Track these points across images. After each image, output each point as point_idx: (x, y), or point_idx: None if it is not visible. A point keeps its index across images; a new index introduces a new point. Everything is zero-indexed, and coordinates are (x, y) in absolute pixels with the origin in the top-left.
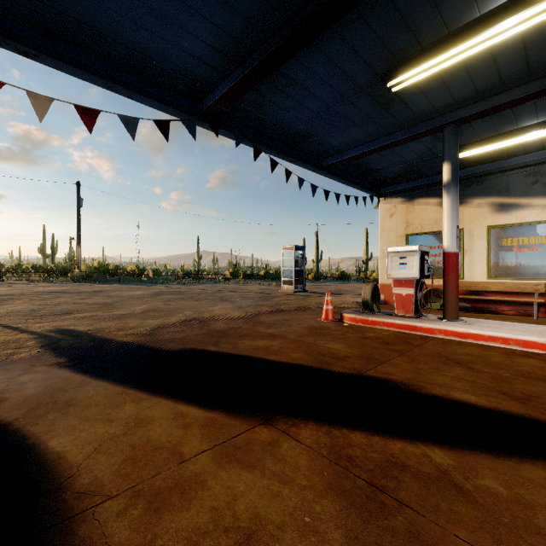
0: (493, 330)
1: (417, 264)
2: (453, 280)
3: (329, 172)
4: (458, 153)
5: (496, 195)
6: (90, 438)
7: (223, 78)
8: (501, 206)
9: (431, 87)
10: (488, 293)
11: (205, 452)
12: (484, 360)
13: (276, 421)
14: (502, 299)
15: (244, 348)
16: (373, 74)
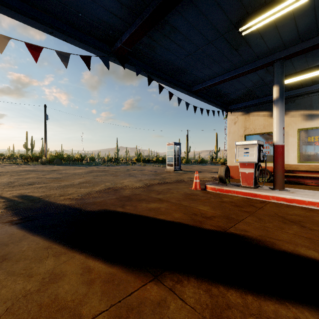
0: (311, 197)
1: (256, 153)
2: (280, 163)
3: (197, 95)
4: (284, 79)
5: (303, 109)
6: (7, 295)
7: (128, 27)
8: (307, 116)
9: (268, 33)
10: (298, 171)
11: (101, 314)
12: (310, 219)
13: (164, 278)
14: (308, 175)
15: (141, 209)
16: (229, 23)
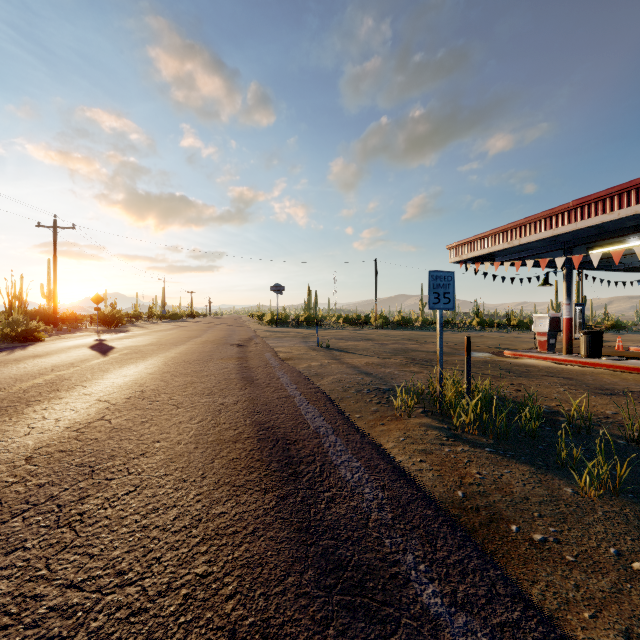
0: None
1: None
2: None
3: (618, 270)
4: None
5: None
6: None
7: None
8: None
9: None
10: None
11: None
12: None
13: None
14: None
15: None
16: None
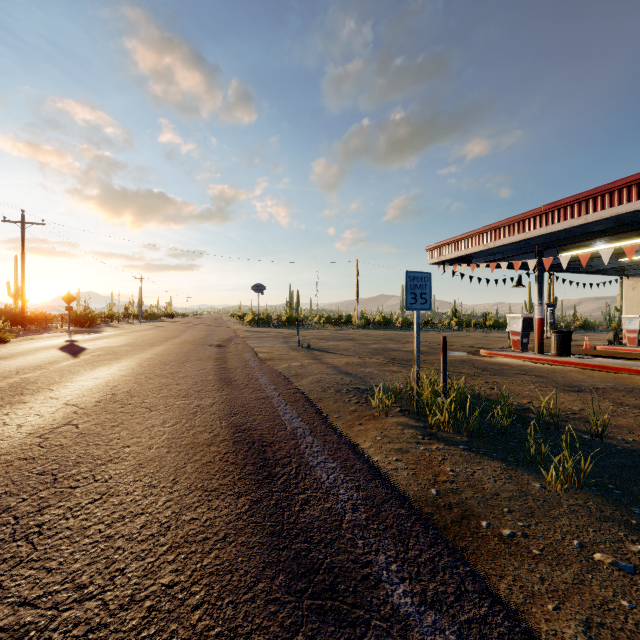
0: None
1: (638, 323)
2: None
3: (586, 273)
4: None
5: None
6: None
7: None
8: None
9: None
10: None
11: None
12: None
13: None
14: None
15: None
16: (611, 256)
